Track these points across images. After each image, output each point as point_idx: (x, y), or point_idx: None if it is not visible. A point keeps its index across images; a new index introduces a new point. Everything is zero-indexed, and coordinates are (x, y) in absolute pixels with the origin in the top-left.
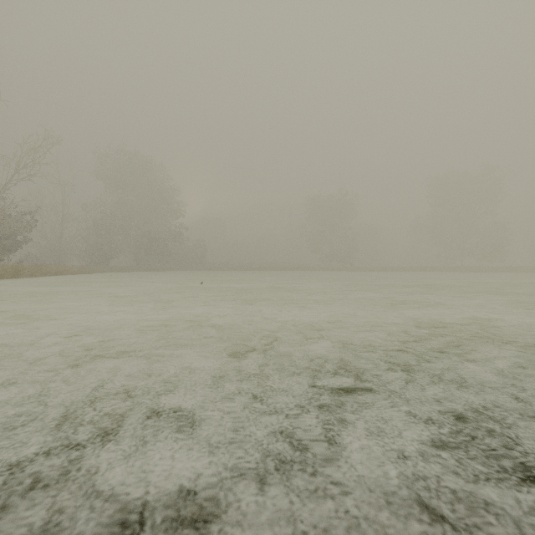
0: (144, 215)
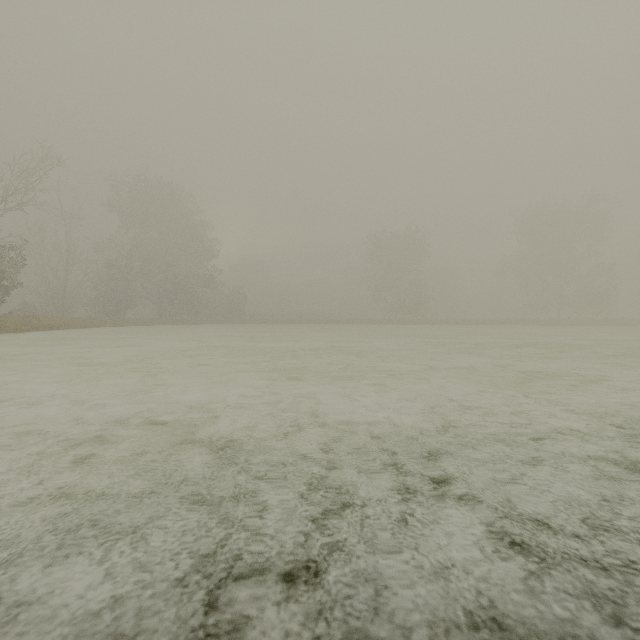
0: (168, 255)
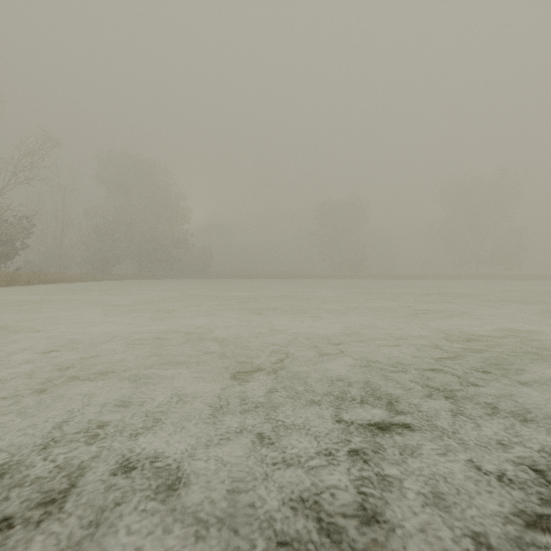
0: (147, 221)
